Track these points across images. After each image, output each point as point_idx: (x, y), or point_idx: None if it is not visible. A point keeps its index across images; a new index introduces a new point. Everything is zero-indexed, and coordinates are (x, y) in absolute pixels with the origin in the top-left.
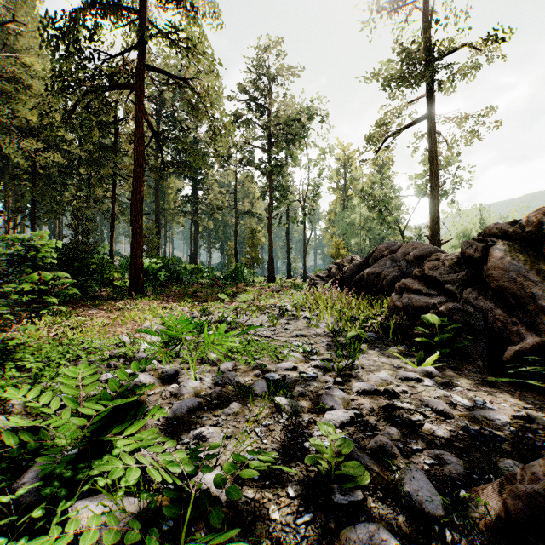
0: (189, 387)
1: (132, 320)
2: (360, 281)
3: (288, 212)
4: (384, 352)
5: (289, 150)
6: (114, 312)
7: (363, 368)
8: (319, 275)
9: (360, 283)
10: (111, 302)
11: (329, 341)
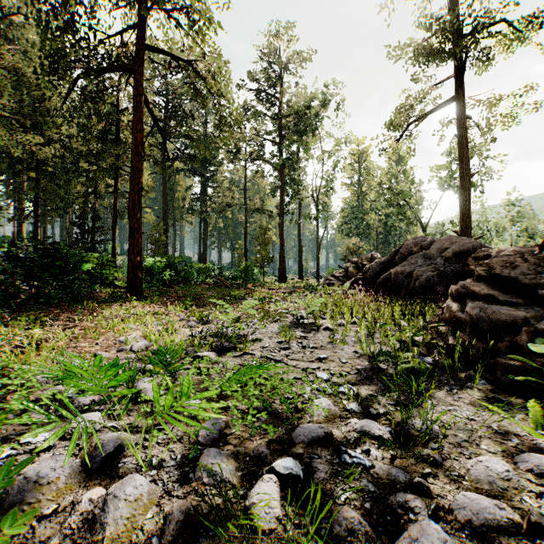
0: (123, 499)
1: (111, 331)
2: (386, 282)
3: (300, 209)
4: (459, 395)
5: (302, 142)
6: (94, 319)
7: (444, 436)
8: (335, 275)
9: (386, 285)
10: (101, 306)
11: (367, 370)
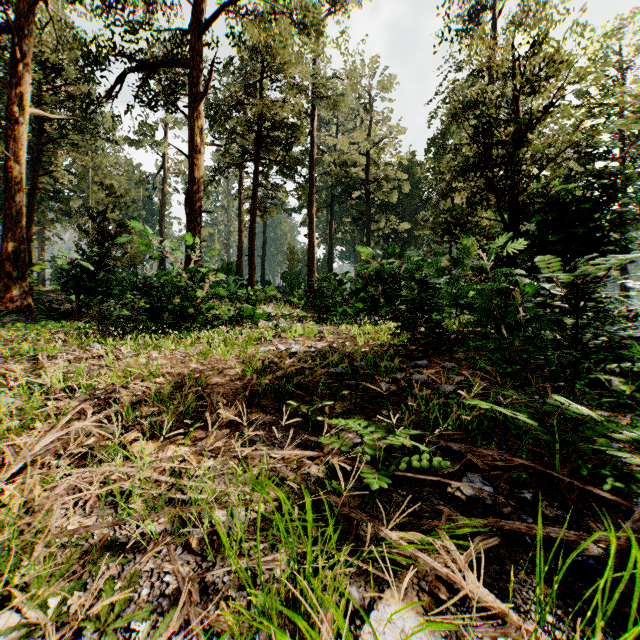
0: None
1: None
2: None
3: None
4: None
5: None
6: None
7: None
8: None
9: None
10: None
11: None
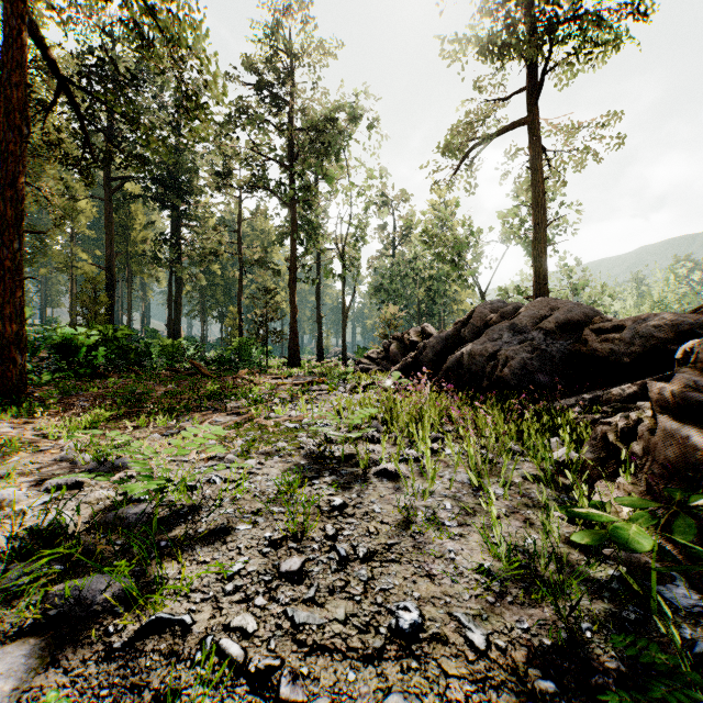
0: None
1: None
2: (457, 368)
3: (319, 265)
4: None
5: (322, 166)
6: None
7: None
8: (371, 356)
9: (456, 372)
10: None
11: None
